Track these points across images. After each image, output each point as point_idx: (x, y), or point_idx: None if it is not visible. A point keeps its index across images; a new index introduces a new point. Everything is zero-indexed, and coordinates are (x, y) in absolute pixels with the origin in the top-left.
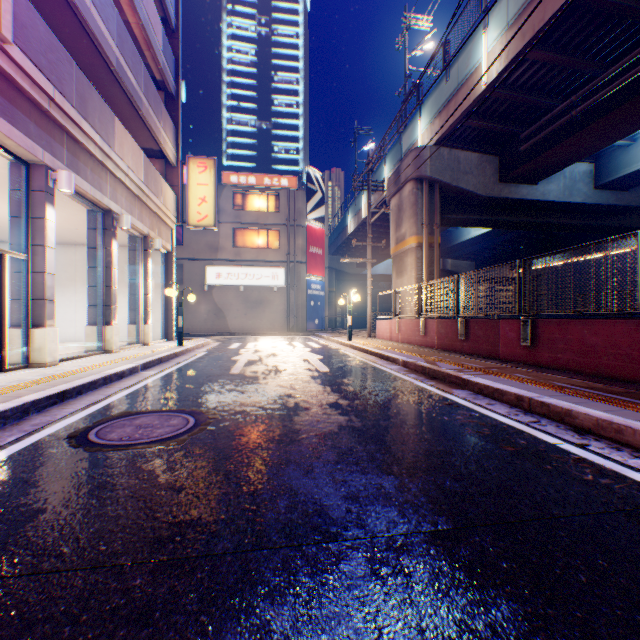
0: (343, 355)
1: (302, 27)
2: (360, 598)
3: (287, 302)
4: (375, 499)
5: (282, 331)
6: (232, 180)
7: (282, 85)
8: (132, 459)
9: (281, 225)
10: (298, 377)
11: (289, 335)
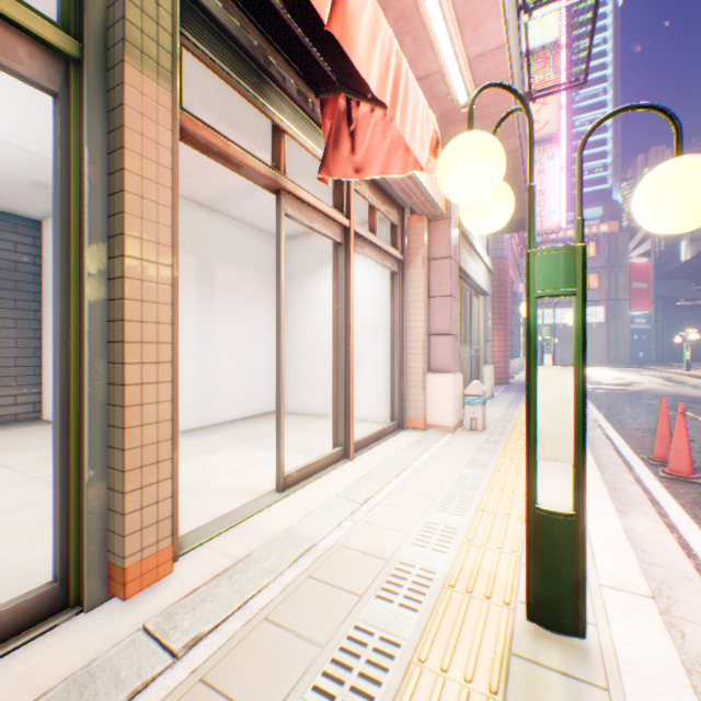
0: (680, 380)
1: (609, 29)
2: (694, 400)
3: (605, 337)
4: (699, 398)
5: (600, 363)
6: (549, 237)
7: (583, 103)
8: (616, 391)
9: (598, 267)
10: (652, 385)
11: (609, 367)
